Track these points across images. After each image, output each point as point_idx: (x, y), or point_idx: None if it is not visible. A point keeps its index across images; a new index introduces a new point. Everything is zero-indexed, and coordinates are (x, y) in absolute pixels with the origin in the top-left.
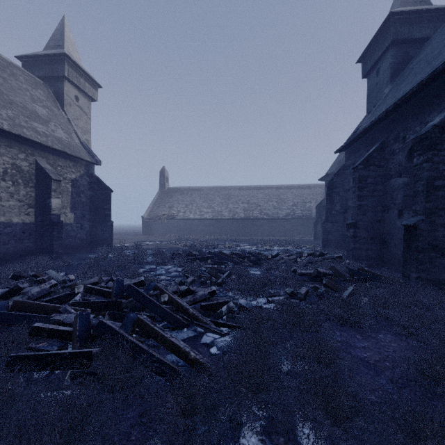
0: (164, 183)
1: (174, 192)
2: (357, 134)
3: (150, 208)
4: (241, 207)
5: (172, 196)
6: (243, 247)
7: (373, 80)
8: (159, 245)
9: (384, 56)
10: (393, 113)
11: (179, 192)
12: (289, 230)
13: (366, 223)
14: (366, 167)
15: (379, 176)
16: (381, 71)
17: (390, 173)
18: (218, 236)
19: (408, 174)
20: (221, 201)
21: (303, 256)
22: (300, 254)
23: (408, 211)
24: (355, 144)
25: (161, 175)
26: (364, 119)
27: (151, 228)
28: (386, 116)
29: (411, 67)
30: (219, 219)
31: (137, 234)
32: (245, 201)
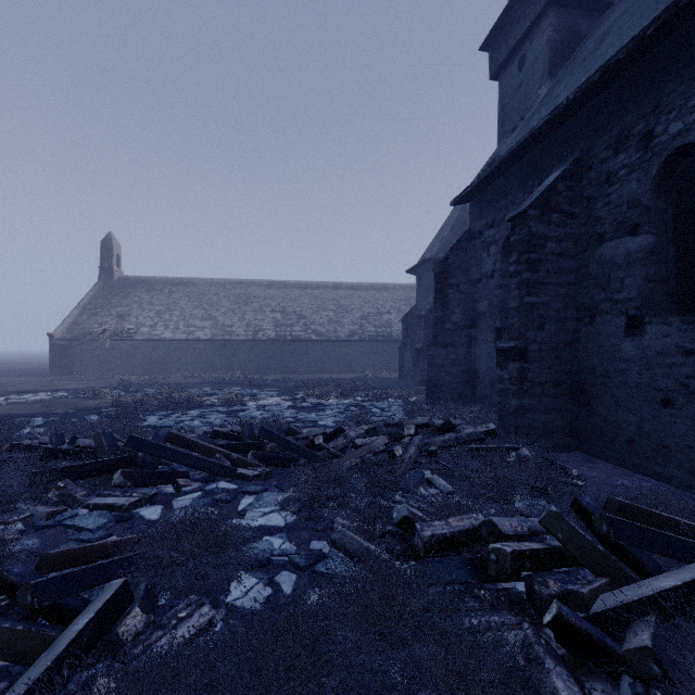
0: (110, 268)
1: (134, 286)
2: (512, 150)
3: (73, 316)
4: (270, 319)
5: (129, 294)
6: (262, 402)
7: (511, 79)
8: (54, 403)
9: (535, 29)
10: (608, 85)
11: (143, 287)
12: (356, 361)
13: (545, 348)
14: (543, 216)
15: (571, 238)
16: (529, 58)
17: (599, 229)
18: (224, 373)
19: (655, 227)
20: (231, 308)
21: (405, 435)
22: (400, 432)
23: (656, 318)
24: (496, 184)
25: (104, 250)
26: (505, 141)
27: (73, 359)
28: (592, 91)
29: (597, 37)
30: (226, 340)
31: (41, 373)
32: (277, 309)
